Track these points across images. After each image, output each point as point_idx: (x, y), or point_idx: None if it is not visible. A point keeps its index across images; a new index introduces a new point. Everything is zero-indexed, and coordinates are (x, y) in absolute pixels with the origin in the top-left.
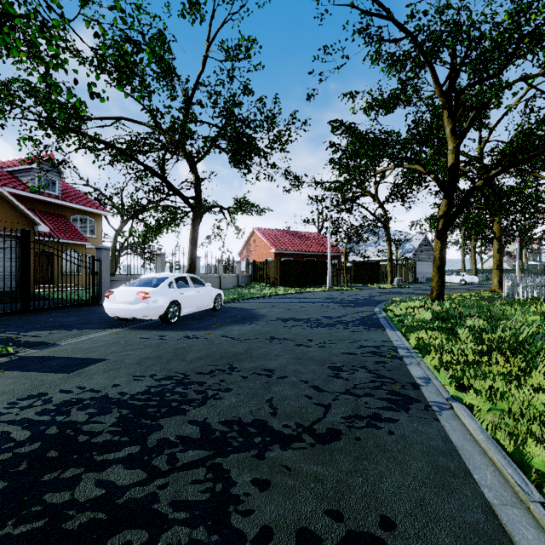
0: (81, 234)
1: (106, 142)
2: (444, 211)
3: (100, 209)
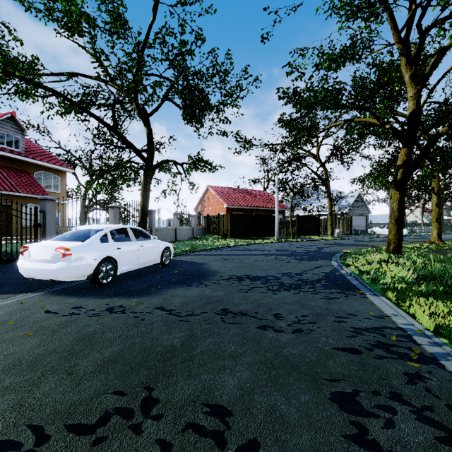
0: (43, 189)
1: (51, 89)
2: (403, 161)
3: (63, 166)
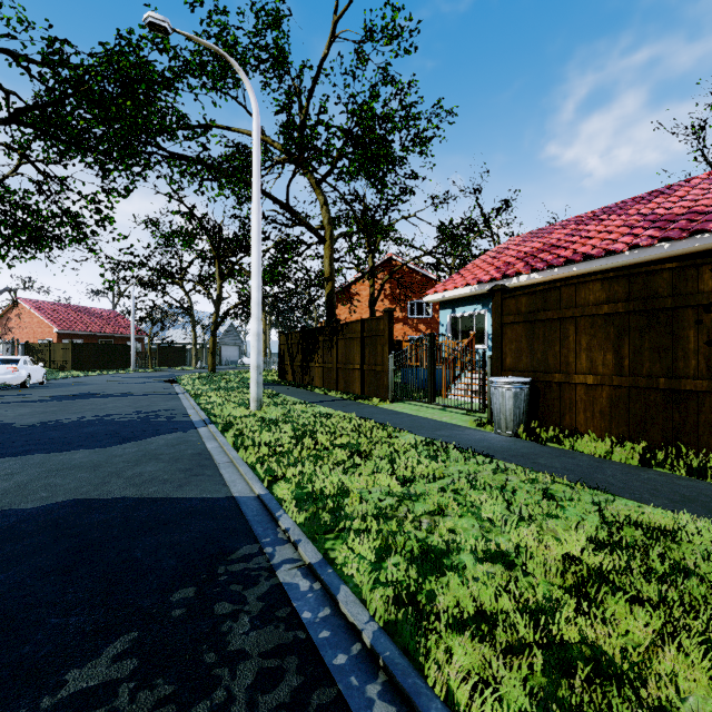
0: None
1: None
2: (214, 320)
3: None
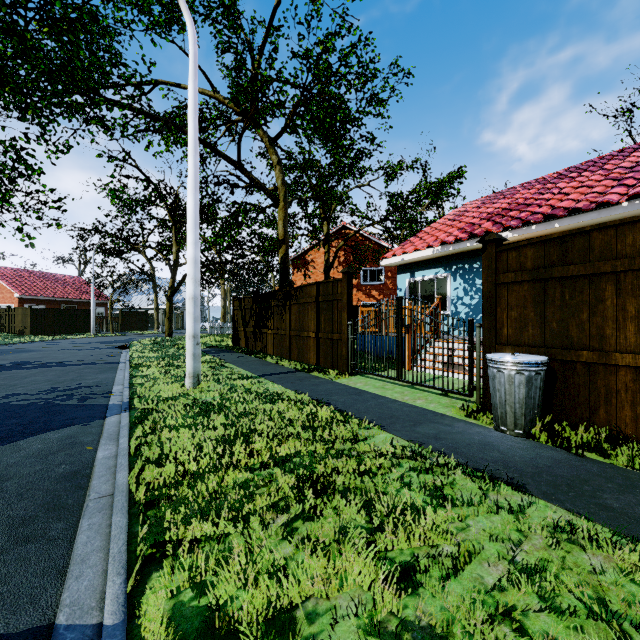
0: None
1: None
2: (171, 285)
3: None
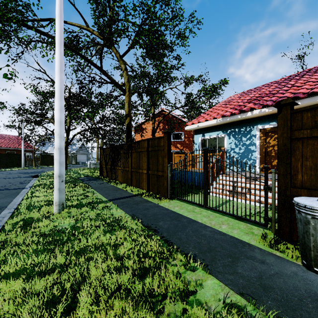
0: None
1: None
2: (66, 141)
3: None
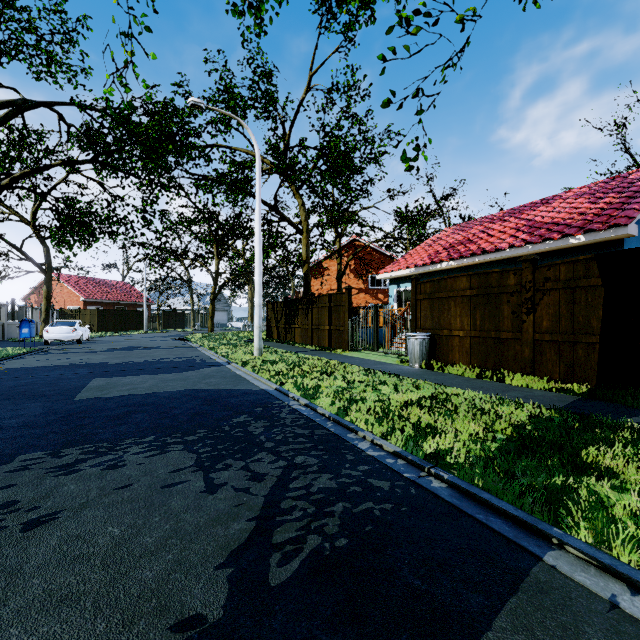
0: None
1: None
2: (213, 291)
3: None
